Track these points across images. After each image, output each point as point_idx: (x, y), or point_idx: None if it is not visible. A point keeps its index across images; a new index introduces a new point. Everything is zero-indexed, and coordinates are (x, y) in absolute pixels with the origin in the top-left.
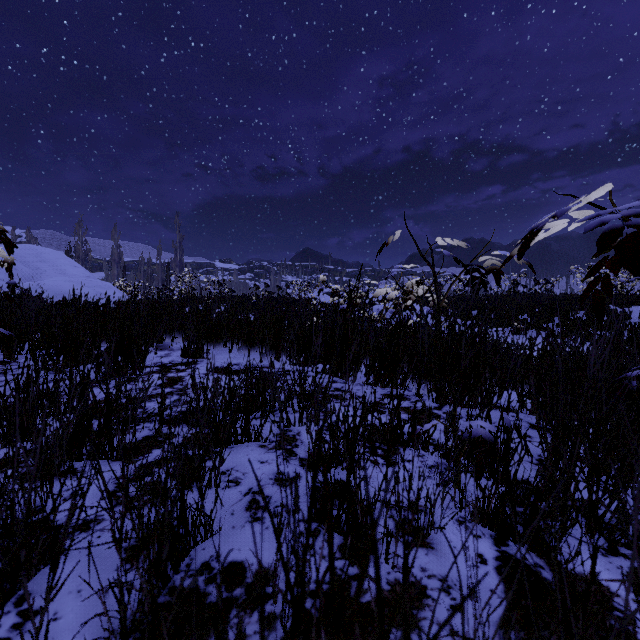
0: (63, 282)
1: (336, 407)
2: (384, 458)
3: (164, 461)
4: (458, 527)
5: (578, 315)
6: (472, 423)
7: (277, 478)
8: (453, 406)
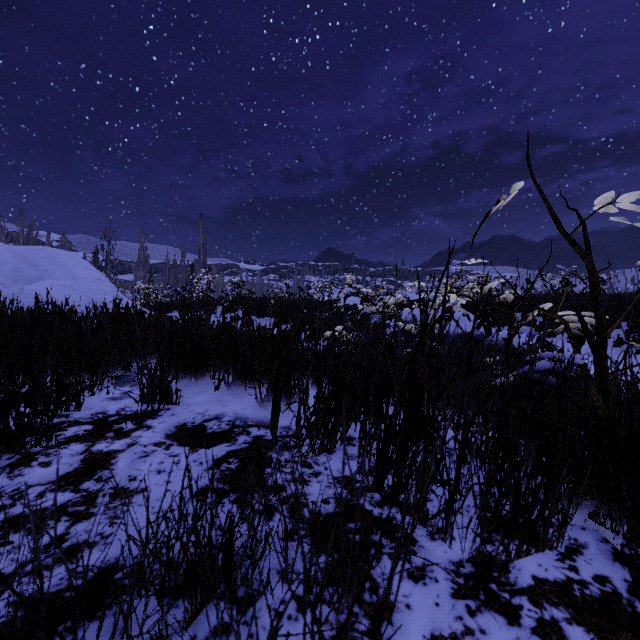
0: (49, 286)
1: (395, 582)
2: None
3: None
4: None
5: None
6: None
7: None
8: None
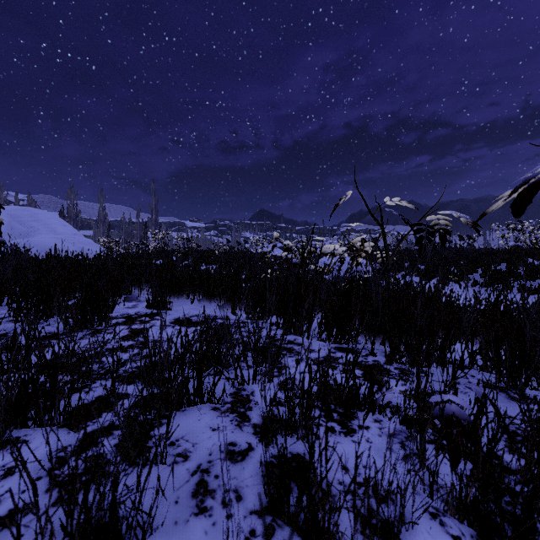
0: (49, 239)
1: (289, 362)
2: (340, 424)
3: (112, 428)
4: (432, 523)
5: (499, 267)
6: (442, 398)
7: (228, 451)
8: (417, 375)
